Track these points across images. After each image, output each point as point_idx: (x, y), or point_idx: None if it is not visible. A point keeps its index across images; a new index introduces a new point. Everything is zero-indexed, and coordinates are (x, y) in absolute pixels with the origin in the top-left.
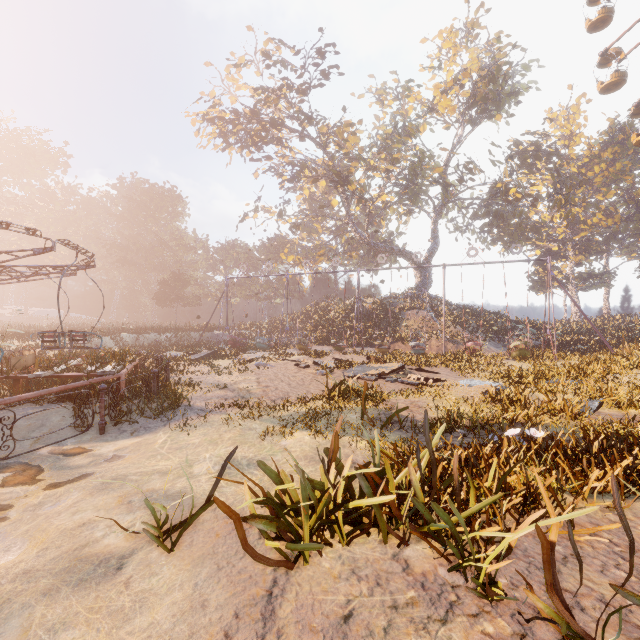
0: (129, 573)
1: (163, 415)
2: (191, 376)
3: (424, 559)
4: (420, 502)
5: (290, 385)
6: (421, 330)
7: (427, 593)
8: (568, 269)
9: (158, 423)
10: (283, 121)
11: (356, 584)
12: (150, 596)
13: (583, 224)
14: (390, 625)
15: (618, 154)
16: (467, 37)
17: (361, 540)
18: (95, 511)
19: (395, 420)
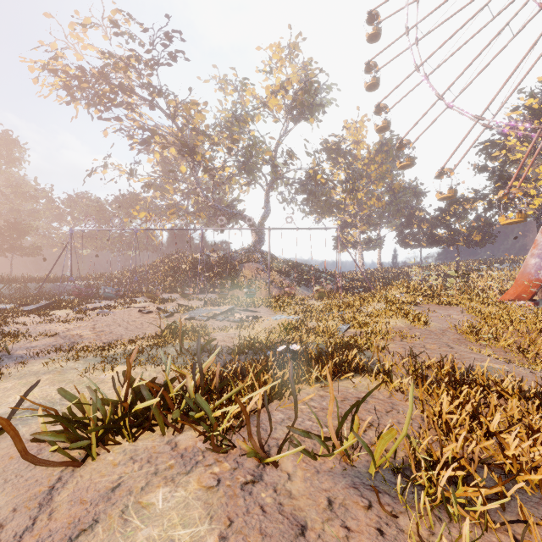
0: None
1: None
2: (18, 327)
3: (190, 439)
4: (191, 401)
5: (127, 329)
6: (255, 279)
7: (183, 459)
8: (357, 235)
9: None
10: (132, 88)
11: (131, 465)
12: None
13: (365, 205)
14: (147, 484)
15: (385, 159)
16: (290, 55)
17: (146, 436)
18: None
19: (209, 349)
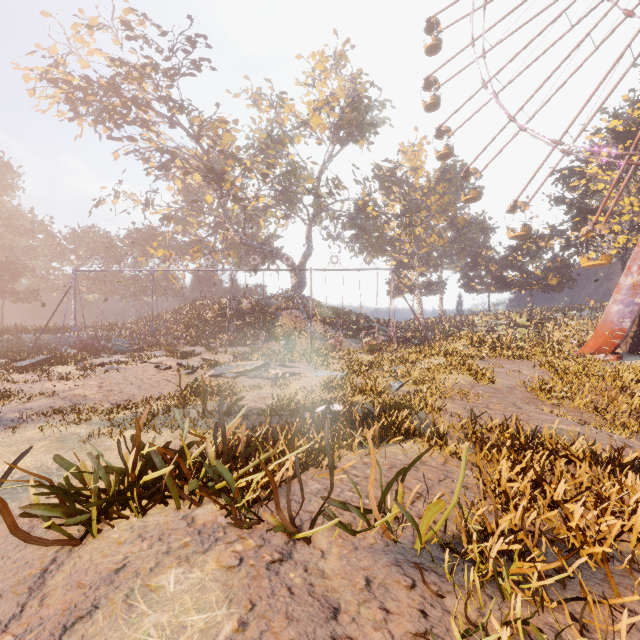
0: None
1: None
2: (9, 386)
3: (210, 514)
4: (212, 469)
5: (140, 387)
6: (294, 329)
7: (201, 536)
8: (415, 278)
9: None
10: (148, 102)
11: (139, 544)
12: None
13: (424, 242)
14: (157, 565)
15: (447, 189)
16: (336, 65)
17: (158, 511)
18: None
19: (236, 411)
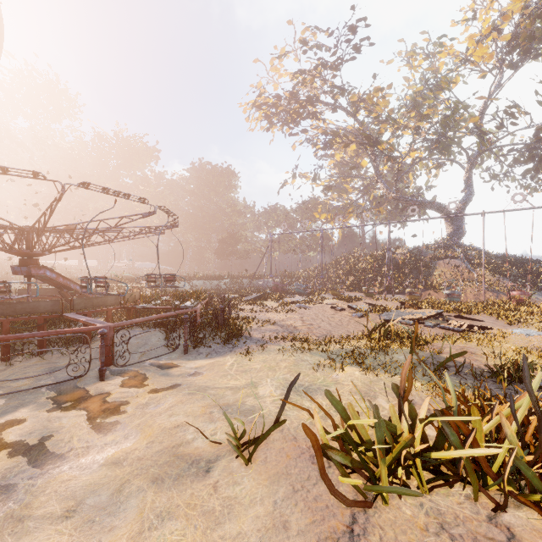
0: (216, 477)
1: (229, 342)
2: (247, 313)
3: (533, 531)
4: (521, 461)
5: (330, 324)
6: (454, 279)
7: None
8: None
9: (225, 349)
10: (317, 97)
11: None
12: (235, 504)
13: None
14: None
15: None
16: None
17: (442, 490)
18: (185, 416)
19: (447, 364)
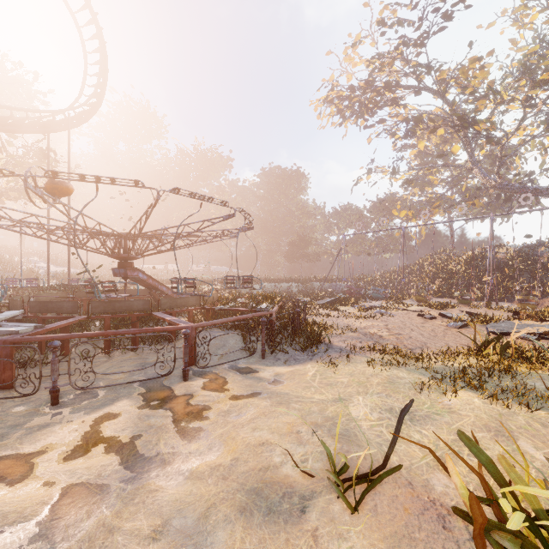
0: (314, 522)
1: (307, 349)
2: (322, 318)
3: None
4: None
5: (423, 335)
6: None
7: None
8: None
9: (304, 356)
10: (397, 81)
11: None
12: None
13: None
14: None
15: None
16: None
17: None
18: (270, 432)
19: None
